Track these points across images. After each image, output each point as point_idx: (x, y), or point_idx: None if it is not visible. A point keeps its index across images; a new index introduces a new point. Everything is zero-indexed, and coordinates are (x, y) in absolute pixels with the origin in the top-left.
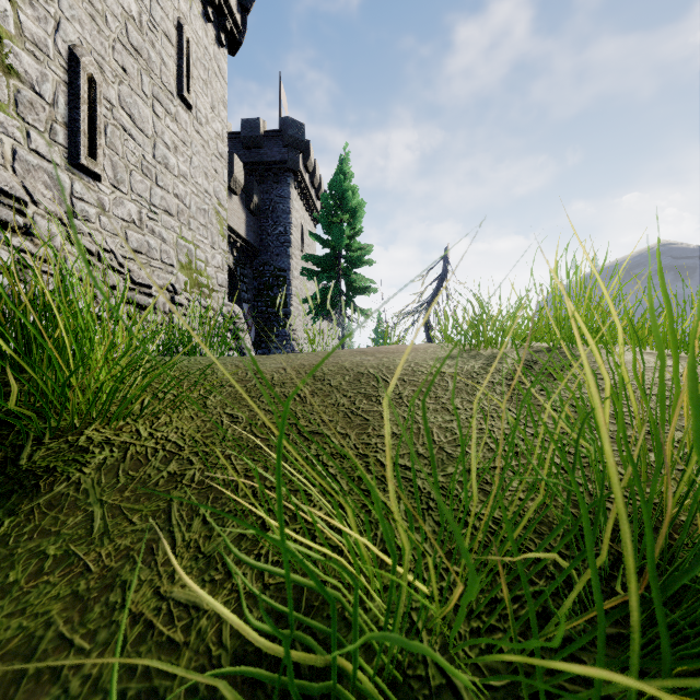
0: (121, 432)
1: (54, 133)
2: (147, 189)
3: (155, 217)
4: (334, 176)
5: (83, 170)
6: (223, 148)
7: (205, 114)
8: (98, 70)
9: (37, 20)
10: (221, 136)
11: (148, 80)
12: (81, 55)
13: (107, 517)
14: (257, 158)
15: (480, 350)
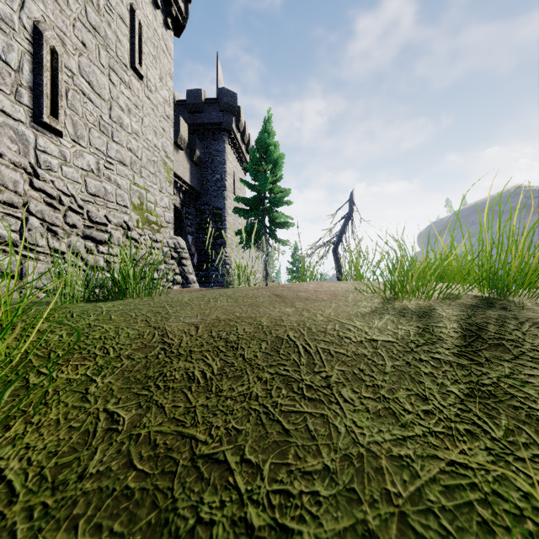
0: None
1: (19, 96)
2: (104, 144)
3: (111, 166)
4: (259, 134)
5: (46, 127)
6: (170, 111)
7: (154, 83)
8: (60, 43)
9: None
10: (168, 101)
11: (105, 53)
12: (44, 29)
13: None
14: (199, 120)
15: (404, 300)
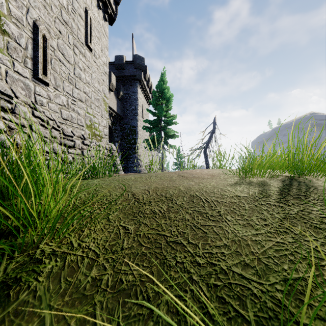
0: (61, 244)
1: (26, 63)
2: (71, 89)
3: (75, 103)
4: (158, 82)
5: (40, 80)
6: (107, 69)
7: (98, 53)
8: (47, 32)
9: (18, 7)
10: (106, 63)
11: (71, 37)
12: (39, 24)
13: (54, 322)
14: (122, 74)
15: (250, 178)
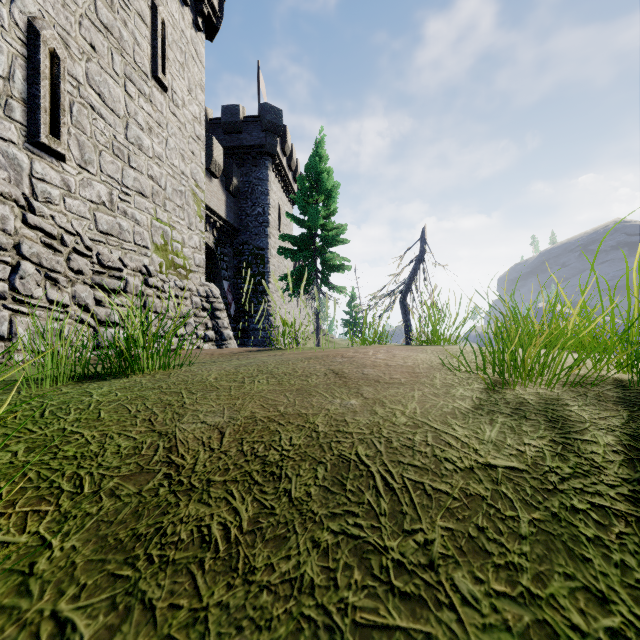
0: None
1: (9, 110)
2: (118, 170)
3: (128, 198)
4: (309, 159)
5: (44, 149)
6: (201, 130)
7: (181, 96)
8: (63, 45)
9: None
10: (198, 118)
11: (119, 59)
12: (41, 27)
13: None
14: (237, 142)
15: (515, 386)
